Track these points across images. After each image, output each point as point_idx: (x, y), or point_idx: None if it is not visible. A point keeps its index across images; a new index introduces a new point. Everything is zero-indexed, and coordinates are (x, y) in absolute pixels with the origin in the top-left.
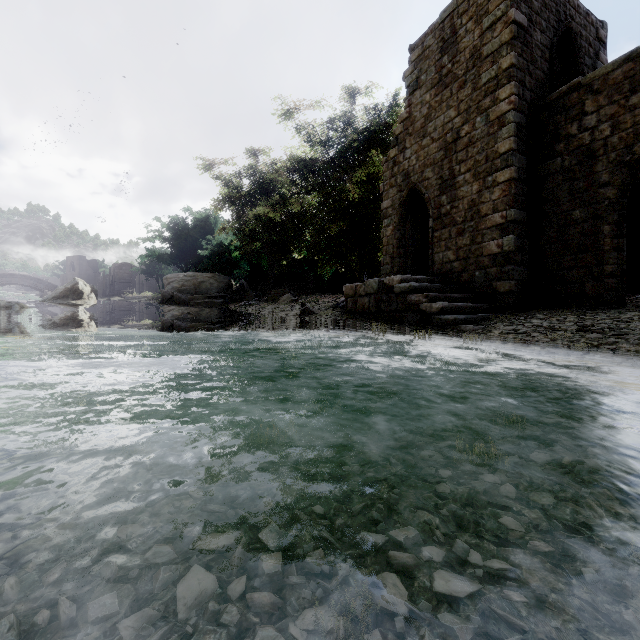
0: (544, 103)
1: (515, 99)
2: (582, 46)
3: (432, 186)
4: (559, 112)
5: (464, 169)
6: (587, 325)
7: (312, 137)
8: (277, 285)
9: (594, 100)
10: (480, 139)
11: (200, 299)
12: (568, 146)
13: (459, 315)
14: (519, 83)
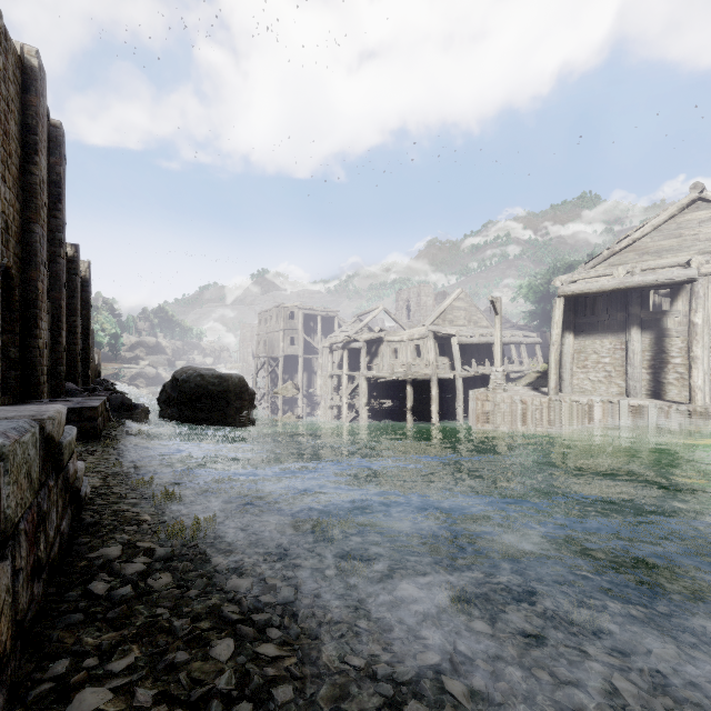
0: None
1: None
2: None
3: None
4: None
5: None
6: None
7: None
8: None
9: None
10: None
11: None
12: None
13: None
14: None
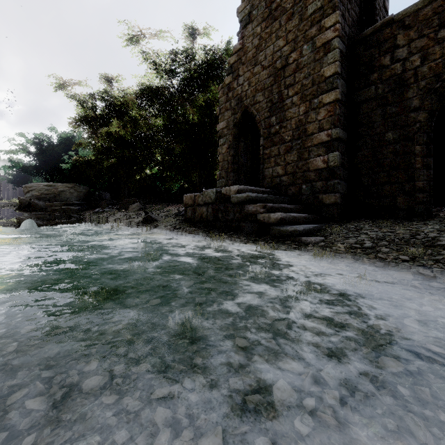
0: (360, 38)
1: (340, 27)
2: (376, 7)
3: (263, 108)
4: (373, 46)
5: (292, 92)
6: (430, 239)
7: (158, 66)
8: (135, 196)
9: (405, 34)
10: (307, 65)
11: (58, 206)
12: (381, 75)
13: (298, 226)
14: (341, 15)
